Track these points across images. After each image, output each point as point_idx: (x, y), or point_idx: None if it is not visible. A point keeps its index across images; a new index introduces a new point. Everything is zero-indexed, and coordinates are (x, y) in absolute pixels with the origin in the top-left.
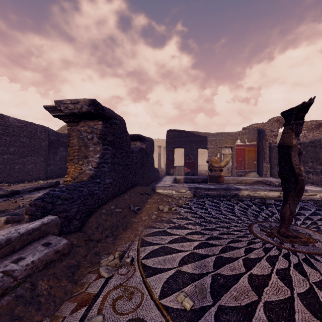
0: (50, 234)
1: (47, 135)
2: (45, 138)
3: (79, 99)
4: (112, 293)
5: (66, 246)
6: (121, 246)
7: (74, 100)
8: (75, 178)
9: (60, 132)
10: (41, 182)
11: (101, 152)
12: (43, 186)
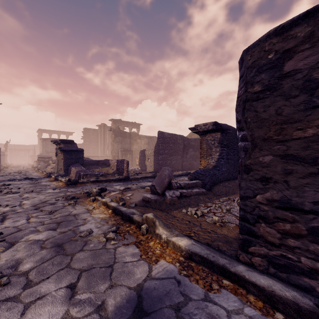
0: (198, 187)
1: (182, 141)
2: (181, 143)
3: (207, 122)
4: (224, 204)
5: (205, 191)
6: (229, 197)
7: (204, 123)
8: (205, 167)
9: (188, 137)
10: (180, 172)
11: (220, 152)
12: (182, 174)
